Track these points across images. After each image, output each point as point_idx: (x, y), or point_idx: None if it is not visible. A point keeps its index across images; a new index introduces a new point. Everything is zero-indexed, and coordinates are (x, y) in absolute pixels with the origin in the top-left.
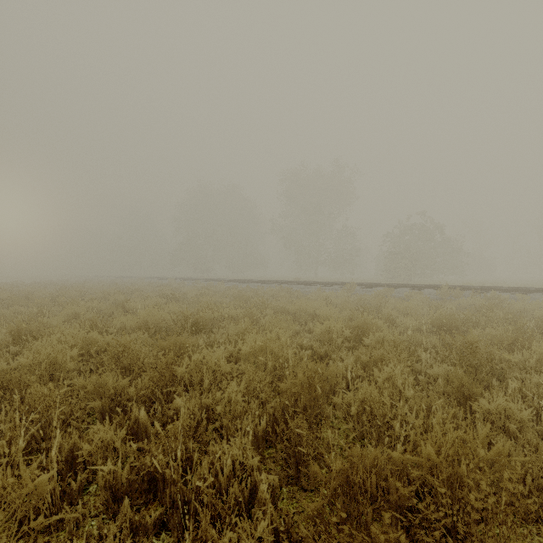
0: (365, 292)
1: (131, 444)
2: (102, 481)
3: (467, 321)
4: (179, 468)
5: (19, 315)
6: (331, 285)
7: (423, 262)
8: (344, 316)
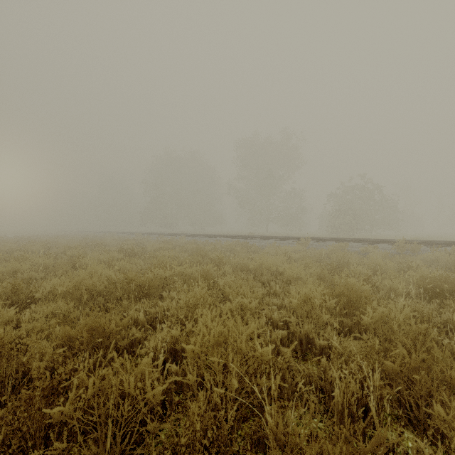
0: (318, 246)
1: None
2: None
3: None
4: None
5: None
6: (284, 239)
7: (364, 219)
8: (311, 275)
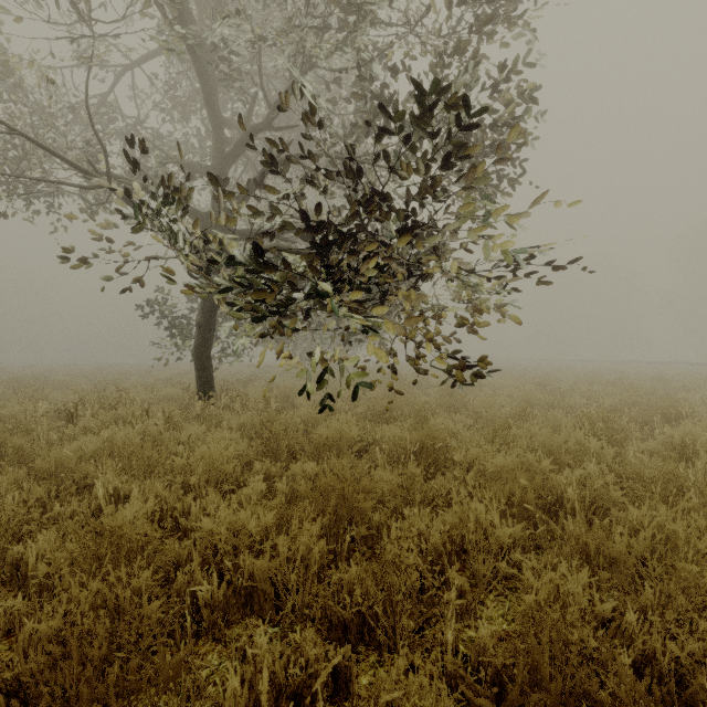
0: None
1: None
2: None
3: None
4: None
5: None
6: None
7: None
8: None
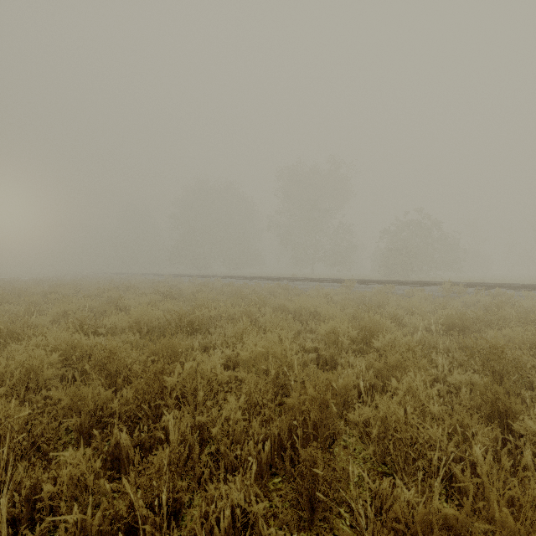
0: (364, 289)
1: (105, 483)
2: (64, 535)
3: (478, 321)
4: (164, 516)
5: (7, 313)
6: (329, 282)
7: (421, 259)
8: (347, 315)
